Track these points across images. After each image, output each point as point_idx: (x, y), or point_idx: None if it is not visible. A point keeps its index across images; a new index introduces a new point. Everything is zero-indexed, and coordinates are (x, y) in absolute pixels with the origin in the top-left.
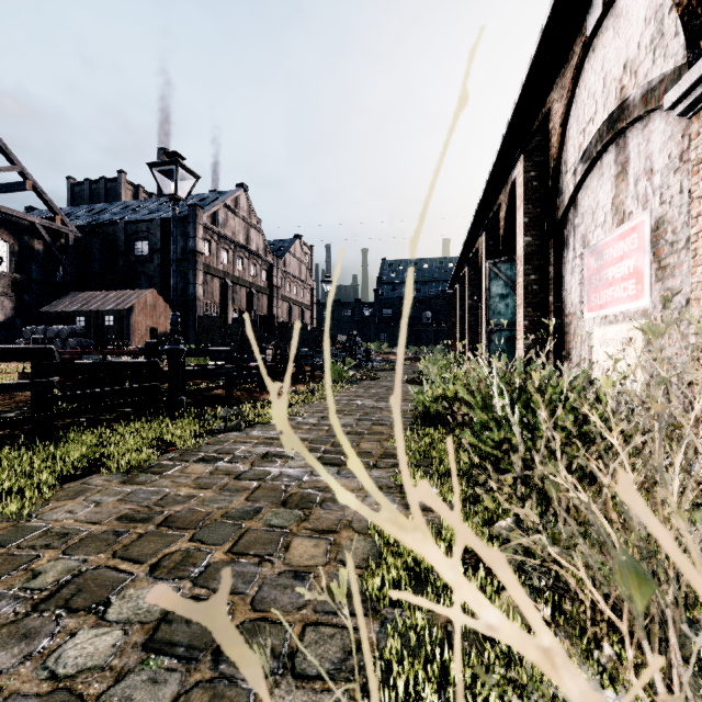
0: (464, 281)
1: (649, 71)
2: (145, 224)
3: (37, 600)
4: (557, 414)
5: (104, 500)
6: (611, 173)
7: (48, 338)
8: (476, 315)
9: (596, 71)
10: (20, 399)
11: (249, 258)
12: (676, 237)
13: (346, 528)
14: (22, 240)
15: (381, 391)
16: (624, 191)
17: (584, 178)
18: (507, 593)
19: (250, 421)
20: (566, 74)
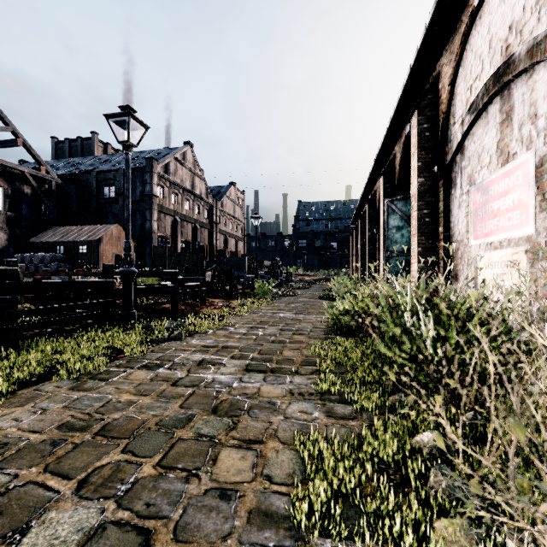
0: (364, 217)
1: (535, 28)
2: (112, 173)
3: None
4: (492, 333)
5: (50, 407)
6: (496, 121)
7: (13, 260)
8: (374, 244)
9: (482, 35)
10: None
11: (194, 200)
12: None
13: (271, 437)
14: (14, 186)
15: (299, 305)
16: (509, 135)
17: (470, 127)
18: (442, 524)
19: (190, 331)
20: (454, 41)
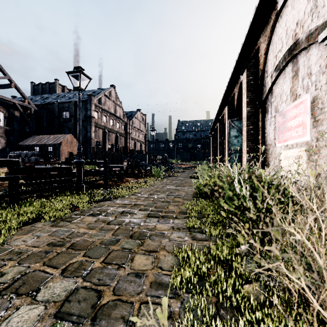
0: (217, 130)
1: (310, 25)
2: (67, 103)
3: (1, 289)
4: (273, 191)
5: (41, 235)
6: (290, 76)
7: (17, 155)
8: (223, 146)
9: (282, 27)
10: (5, 185)
11: (116, 119)
12: (323, 105)
13: (162, 249)
14: (9, 111)
15: (178, 181)
16: (296, 84)
17: (276, 79)
18: (247, 286)
19: (115, 196)
20: (267, 29)
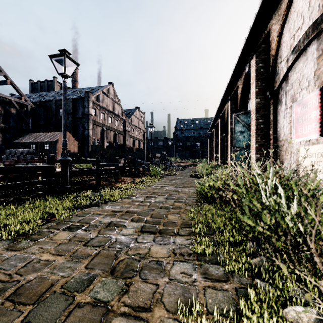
0: (217, 127)
1: None
2: None
3: None
4: None
5: None
6: (314, 57)
7: None
8: (224, 143)
9: None
10: None
11: (114, 117)
12: None
13: (158, 304)
14: (5, 108)
15: (177, 181)
16: None
17: (293, 63)
18: None
19: (106, 199)
20: (281, 7)
